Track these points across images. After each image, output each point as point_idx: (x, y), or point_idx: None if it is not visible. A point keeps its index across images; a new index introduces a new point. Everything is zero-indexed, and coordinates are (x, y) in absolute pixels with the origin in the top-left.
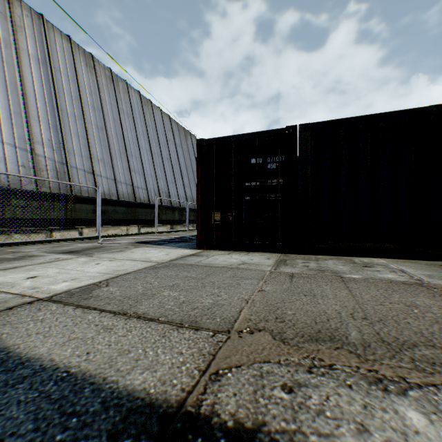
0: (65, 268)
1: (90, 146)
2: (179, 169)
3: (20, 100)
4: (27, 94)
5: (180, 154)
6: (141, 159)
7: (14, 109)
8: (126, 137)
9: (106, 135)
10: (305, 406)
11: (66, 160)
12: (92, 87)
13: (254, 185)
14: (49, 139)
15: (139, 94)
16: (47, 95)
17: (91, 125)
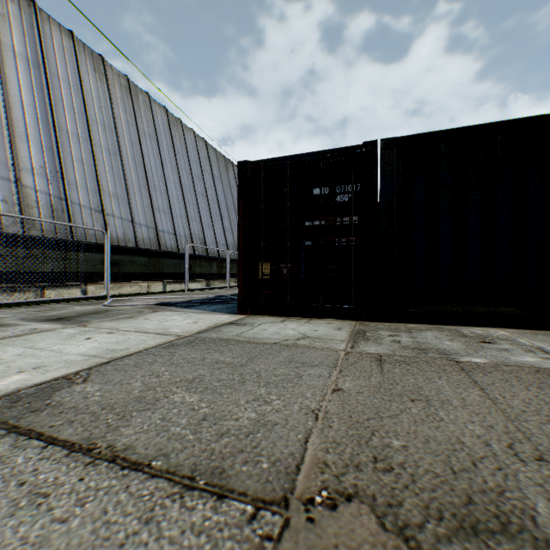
0: (34, 347)
1: (98, 176)
2: (217, 208)
3: (1, 112)
4: (11, 105)
5: (219, 189)
6: (168, 195)
7: None
8: (147, 166)
9: (120, 162)
10: None
11: (65, 194)
12: (103, 99)
13: (317, 225)
14: (42, 165)
15: (166, 111)
16: (39, 107)
17: (100, 149)
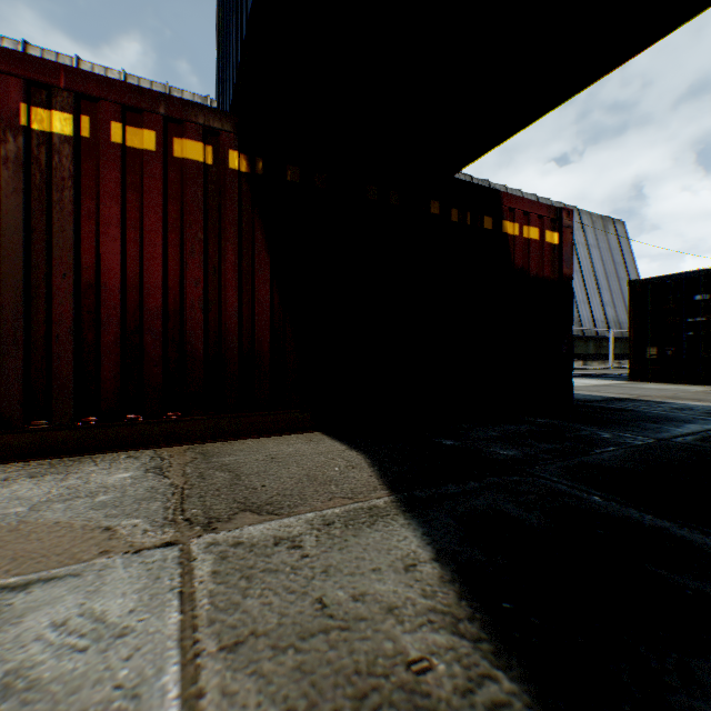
0: None
1: None
2: (593, 281)
3: None
4: None
5: (595, 258)
6: None
7: None
8: None
9: None
10: (663, 400)
11: None
12: None
13: (697, 321)
14: None
15: (536, 198)
16: None
17: None
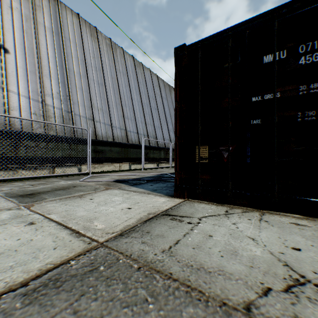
0: None
1: (91, 97)
2: (164, 117)
3: (35, 61)
4: (41, 57)
5: (165, 105)
6: (133, 109)
7: (29, 68)
8: (121, 91)
9: (104, 89)
10: None
11: (71, 109)
12: (95, 52)
13: (269, 99)
14: (57, 92)
15: (133, 58)
16: (57, 58)
17: (93, 81)
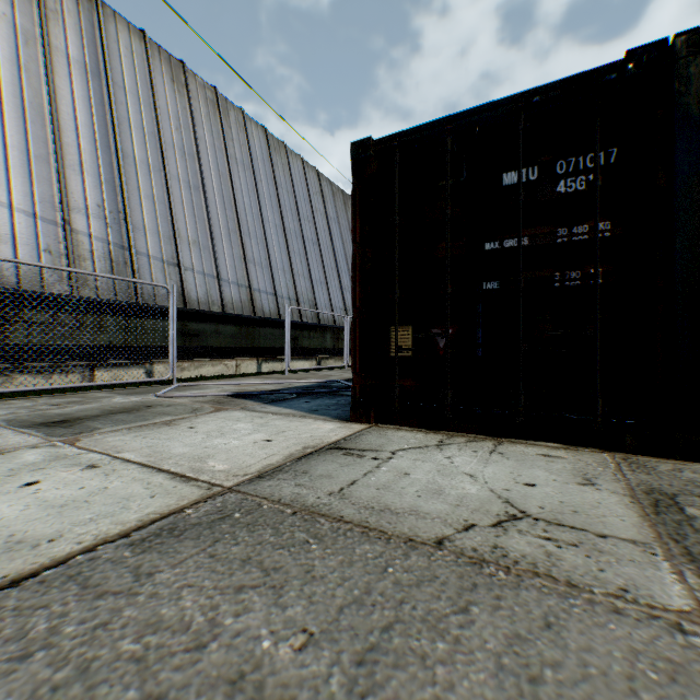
0: None
1: (173, 217)
2: (333, 260)
3: (47, 135)
4: (61, 126)
5: (336, 234)
6: (267, 242)
7: (35, 150)
8: (239, 204)
9: (203, 199)
10: None
11: (129, 242)
12: (182, 117)
13: (512, 247)
14: (98, 204)
15: (265, 131)
16: (98, 128)
17: (177, 181)
